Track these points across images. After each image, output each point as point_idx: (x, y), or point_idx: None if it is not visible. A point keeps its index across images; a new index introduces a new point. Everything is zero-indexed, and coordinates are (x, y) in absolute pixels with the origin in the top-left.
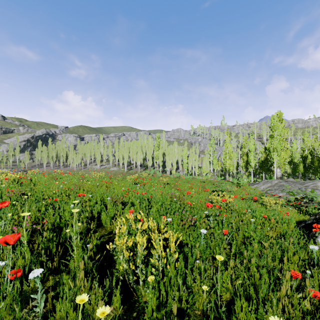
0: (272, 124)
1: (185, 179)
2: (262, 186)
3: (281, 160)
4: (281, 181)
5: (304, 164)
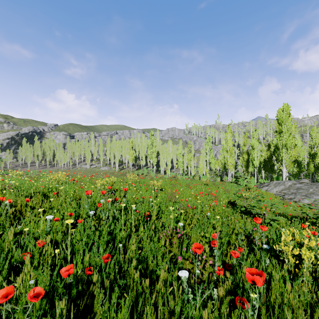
0: (280, 117)
1: (183, 180)
2: (275, 189)
3: (290, 158)
4: (295, 182)
5: (313, 163)
